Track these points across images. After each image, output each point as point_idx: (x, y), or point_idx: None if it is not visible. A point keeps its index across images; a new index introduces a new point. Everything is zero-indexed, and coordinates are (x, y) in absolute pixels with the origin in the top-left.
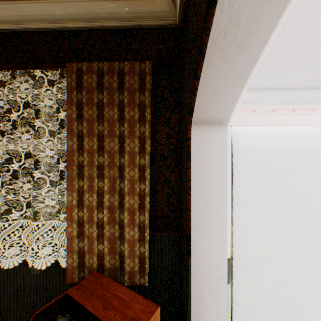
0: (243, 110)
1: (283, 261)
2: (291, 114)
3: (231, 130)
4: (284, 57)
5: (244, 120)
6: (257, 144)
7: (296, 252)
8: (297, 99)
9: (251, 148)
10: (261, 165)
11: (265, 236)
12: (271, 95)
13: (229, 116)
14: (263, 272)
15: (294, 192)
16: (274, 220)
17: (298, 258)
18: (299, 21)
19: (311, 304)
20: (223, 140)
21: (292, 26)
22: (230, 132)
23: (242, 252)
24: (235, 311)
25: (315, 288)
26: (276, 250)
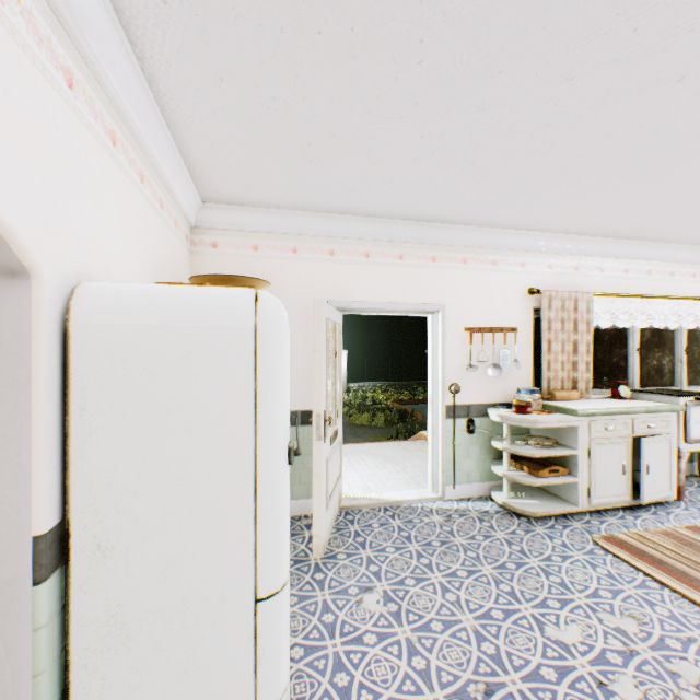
0: (311, 249)
1: (176, 527)
2: (397, 263)
3: (81, 288)
4: (329, 158)
5: (312, 269)
6: (126, 316)
7: (200, 509)
8: (406, 237)
9: (111, 323)
10: (133, 355)
11: (141, 486)
12: (360, 225)
13: (18, 259)
14: (136, 553)
15: (196, 403)
16: (158, 455)
17: (204, 520)
18: (299, 98)
19: (227, 597)
20: (24, 306)
21: (294, 105)
22: (43, 291)
23: (92, 521)
24: (78, 637)
25: (234, 567)
26: (162, 509)
